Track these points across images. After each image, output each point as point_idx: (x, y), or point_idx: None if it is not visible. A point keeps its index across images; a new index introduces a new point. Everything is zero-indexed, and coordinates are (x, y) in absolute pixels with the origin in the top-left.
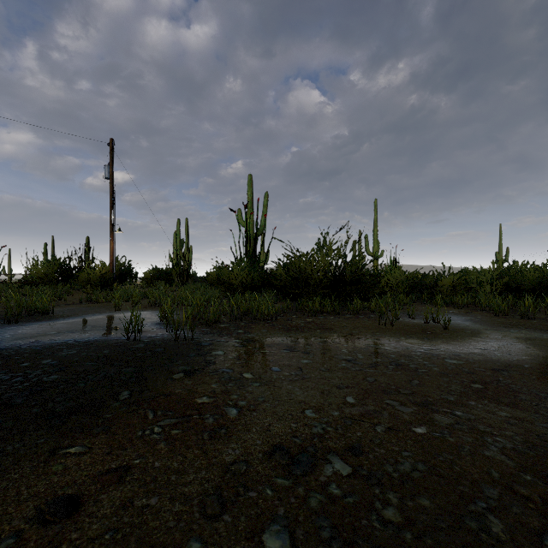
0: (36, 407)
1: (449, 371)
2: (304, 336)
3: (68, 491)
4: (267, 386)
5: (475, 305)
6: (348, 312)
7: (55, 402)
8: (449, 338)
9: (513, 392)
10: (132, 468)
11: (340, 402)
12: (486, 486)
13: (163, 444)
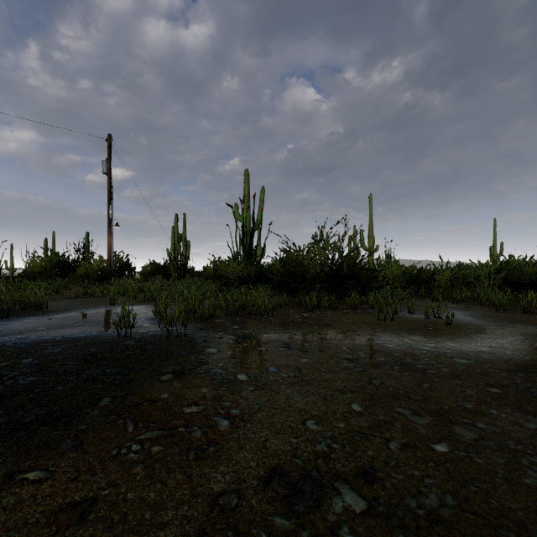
0: (3, 416)
1: (460, 372)
2: (302, 332)
3: (14, 536)
4: (263, 390)
5: (474, 299)
6: (346, 307)
7: (25, 409)
8: (453, 335)
9: (536, 398)
10: (98, 502)
11: (345, 411)
12: (536, 530)
13: (140, 467)
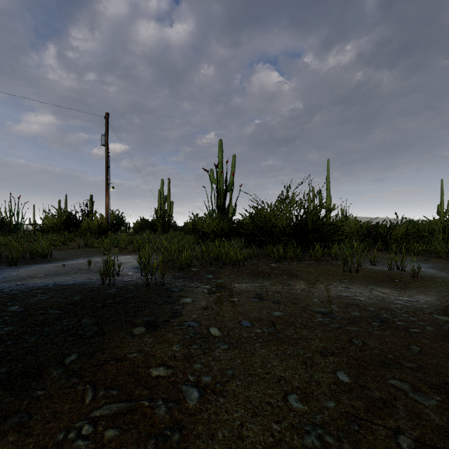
0: None
1: (447, 332)
2: (272, 282)
3: None
4: (237, 350)
5: (430, 252)
6: (310, 258)
7: None
8: (422, 288)
9: None
10: None
11: (331, 381)
12: None
13: None
